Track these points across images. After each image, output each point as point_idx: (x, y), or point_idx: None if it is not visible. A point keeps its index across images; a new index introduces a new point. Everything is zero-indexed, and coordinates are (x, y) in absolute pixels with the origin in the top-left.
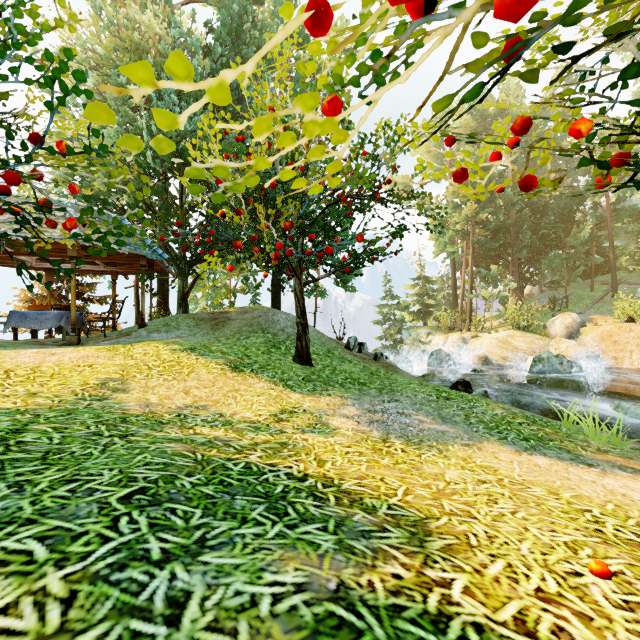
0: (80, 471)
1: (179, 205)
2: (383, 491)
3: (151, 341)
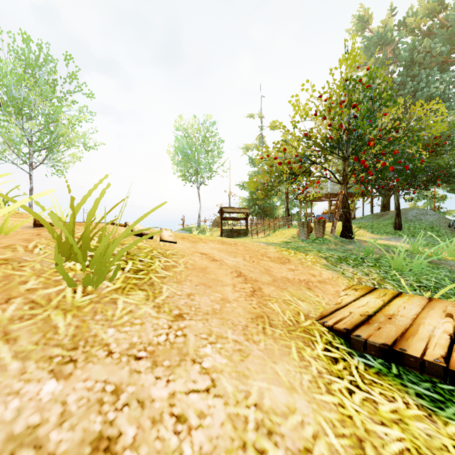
0: None
1: None
2: None
3: None
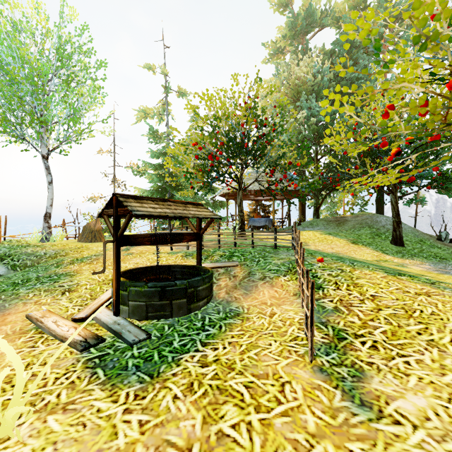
0: (317, 252)
1: (315, 158)
2: (420, 273)
3: (308, 230)
